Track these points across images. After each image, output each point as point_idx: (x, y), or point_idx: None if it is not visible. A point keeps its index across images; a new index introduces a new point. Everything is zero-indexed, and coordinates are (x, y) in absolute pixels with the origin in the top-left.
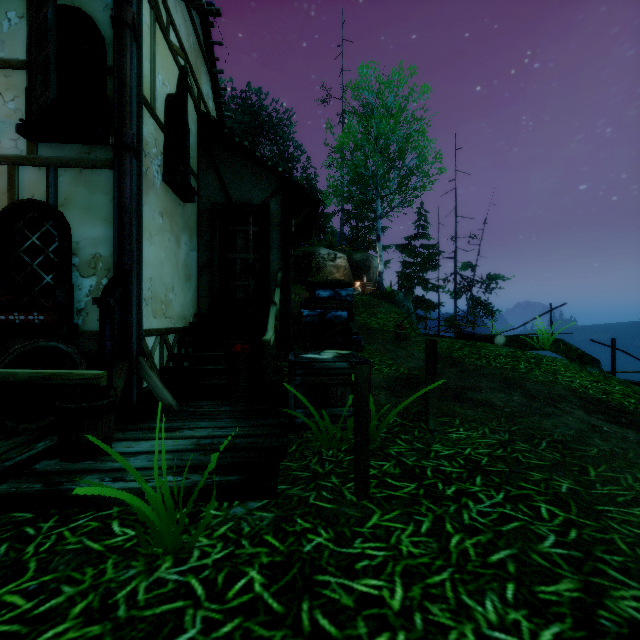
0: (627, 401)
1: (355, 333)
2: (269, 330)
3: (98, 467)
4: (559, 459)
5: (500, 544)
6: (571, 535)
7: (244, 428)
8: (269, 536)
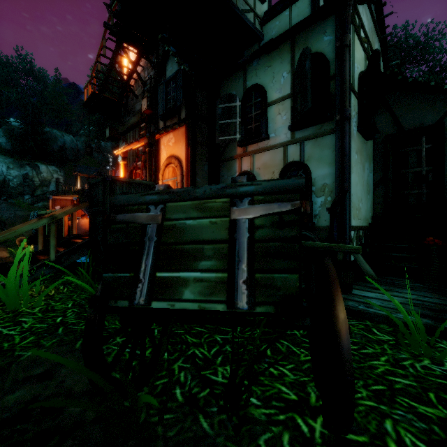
0: None
1: None
2: None
3: (351, 298)
4: None
5: None
6: None
7: None
8: None
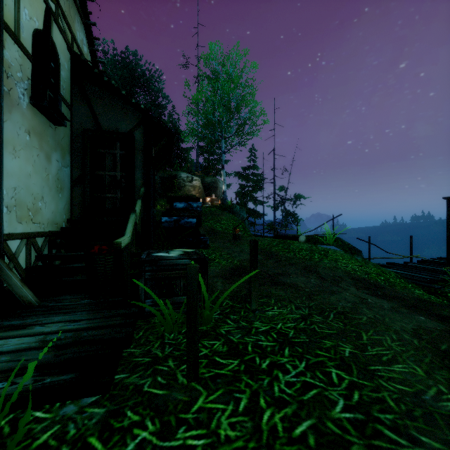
0: (379, 278)
1: (203, 235)
2: (127, 233)
3: None
4: (342, 327)
5: (302, 415)
6: (355, 397)
7: (95, 320)
8: (94, 438)
